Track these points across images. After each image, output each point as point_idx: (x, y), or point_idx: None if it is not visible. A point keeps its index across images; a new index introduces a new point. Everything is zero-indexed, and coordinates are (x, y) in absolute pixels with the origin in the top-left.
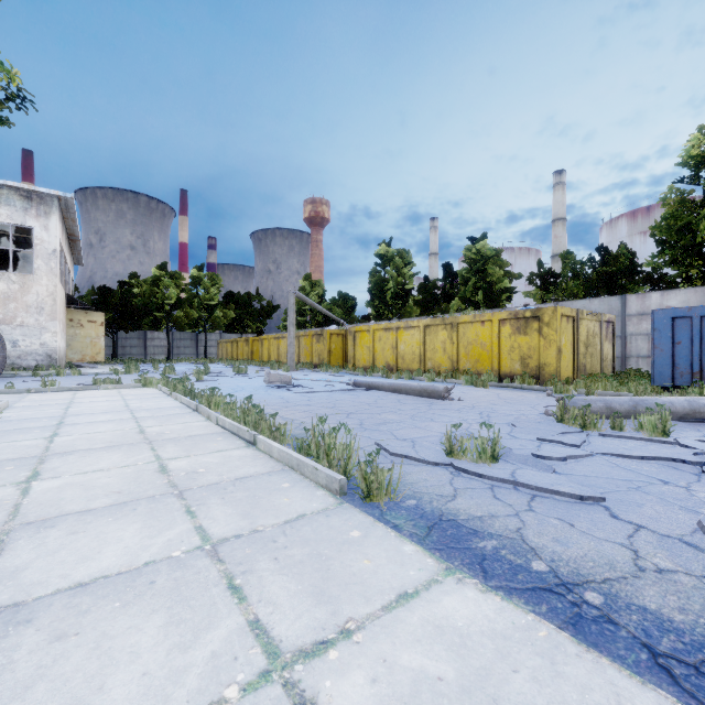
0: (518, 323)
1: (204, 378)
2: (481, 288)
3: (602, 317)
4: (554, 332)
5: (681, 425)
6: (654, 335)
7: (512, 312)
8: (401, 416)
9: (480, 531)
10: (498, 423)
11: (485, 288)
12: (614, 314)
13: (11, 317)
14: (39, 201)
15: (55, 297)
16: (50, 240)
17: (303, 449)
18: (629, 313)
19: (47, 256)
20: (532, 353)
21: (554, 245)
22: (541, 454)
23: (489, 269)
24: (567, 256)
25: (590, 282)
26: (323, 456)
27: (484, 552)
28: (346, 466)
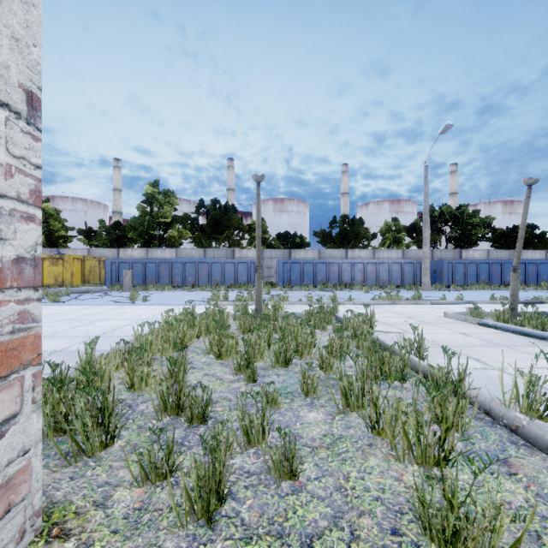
0: (53, 260)
1: None
2: (44, 234)
3: (100, 259)
4: (70, 265)
5: (82, 294)
6: (106, 268)
7: (50, 255)
8: None
9: None
10: None
11: (47, 234)
12: (115, 257)
13: None
14: None
15: None
16: None
17: None
18: (120, 257)
19: None
20: (60, 274)
21: (114, 205)
22: None
23: (51, 222)
24: (102, 222)
25: (115, 238)
26: None
27: None
28: None
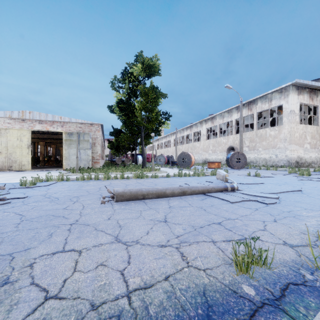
0: None
1: (273, 176)
2: None
3: None
4: None
5: None
6: None
7: None
8: (85, 188)
9: (17, 183)
10: (35, 195)
11: None
12: None
13: (275, 145)
14: (284, 91)
15: (290, 133)
16: (288, 107)
17: (66, 179)
18: None
19: (287, 114)
20: None
21: None
22: (8, 187)
23: None
24: None
25: None
26: (60, 180)
27: (15, 183)
28: (48, 179)
